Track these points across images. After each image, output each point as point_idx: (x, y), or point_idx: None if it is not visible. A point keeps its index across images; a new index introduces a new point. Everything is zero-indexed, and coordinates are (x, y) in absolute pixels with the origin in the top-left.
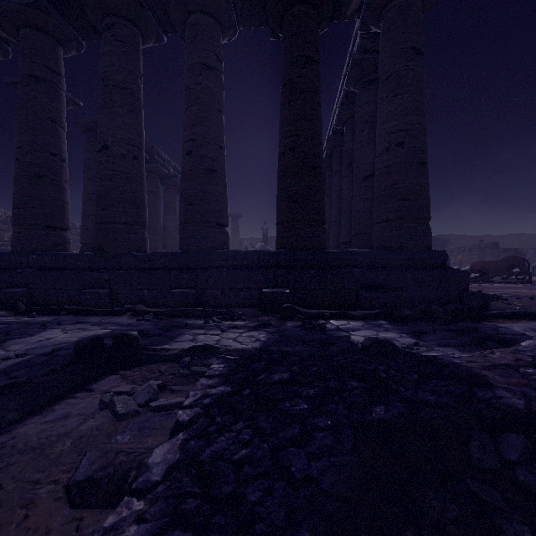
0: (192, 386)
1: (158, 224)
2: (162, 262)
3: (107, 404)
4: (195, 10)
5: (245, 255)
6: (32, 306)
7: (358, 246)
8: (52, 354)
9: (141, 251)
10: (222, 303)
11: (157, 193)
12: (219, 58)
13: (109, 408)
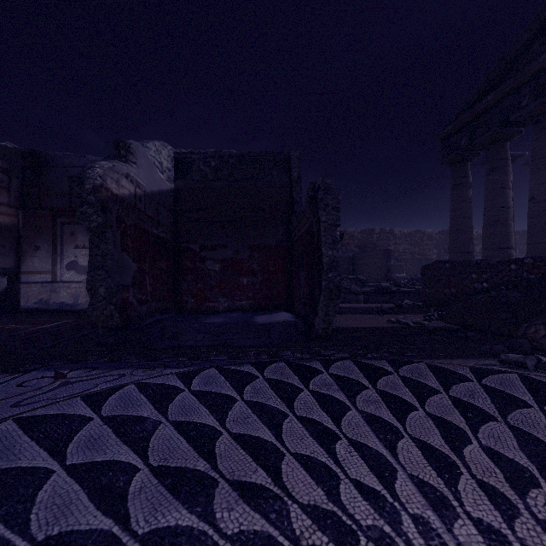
0: None
1: None
2: None
3: None
4: None
5: None
6: None
7: None
8: None
9: None
10: None
11: None
12: None
13: None
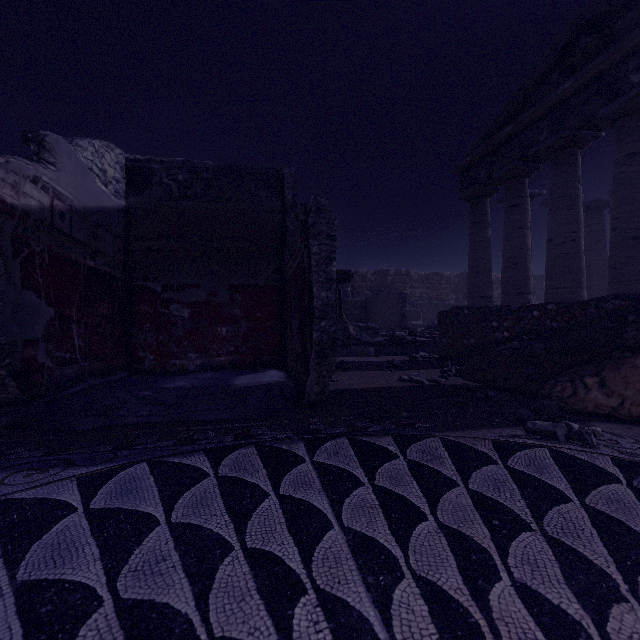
0: None
1: None
2: None
3: None
4: (619, 117)
5: None
6: None
7: None
8: None
9: None
10: None
11: None
12: None
13: None
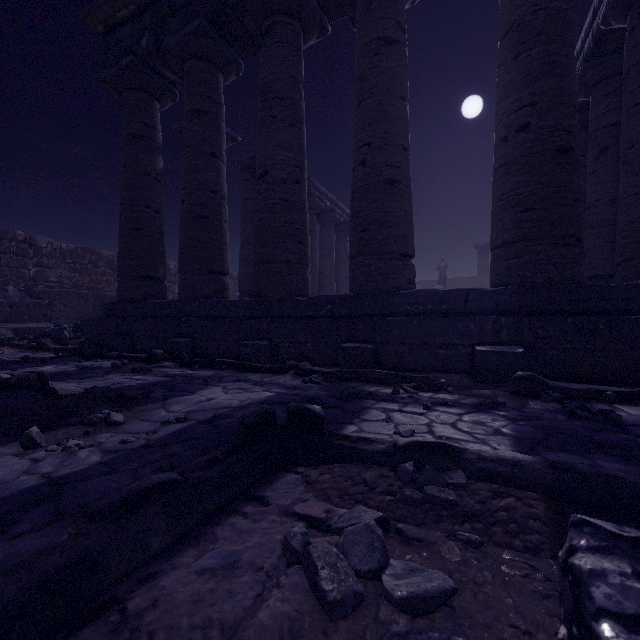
0: (436, 531)
1: (314, 268)
2: (328, 308)
3: (298, 554)
4: None
5: (444, 297)
6: (195, 357)
7: (633, 279)
8: (212, 423)
9: (302, 295)
10: (410, 365)
11: (313, 232)
12: (402, 26)
13: (303, 568)
